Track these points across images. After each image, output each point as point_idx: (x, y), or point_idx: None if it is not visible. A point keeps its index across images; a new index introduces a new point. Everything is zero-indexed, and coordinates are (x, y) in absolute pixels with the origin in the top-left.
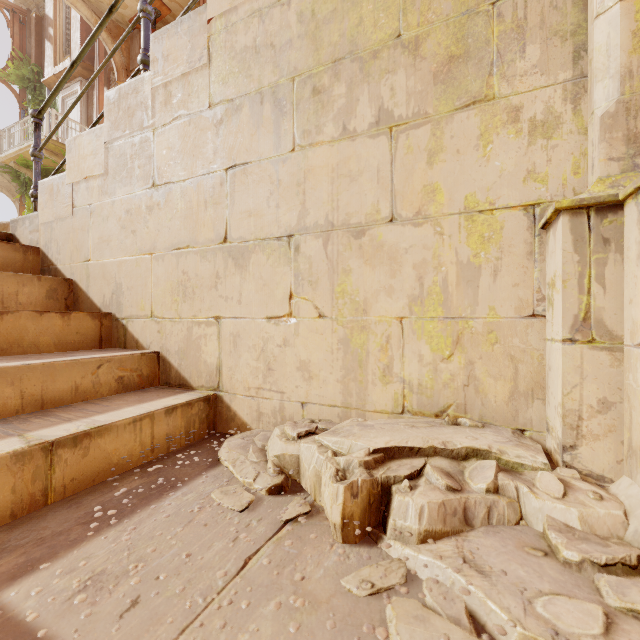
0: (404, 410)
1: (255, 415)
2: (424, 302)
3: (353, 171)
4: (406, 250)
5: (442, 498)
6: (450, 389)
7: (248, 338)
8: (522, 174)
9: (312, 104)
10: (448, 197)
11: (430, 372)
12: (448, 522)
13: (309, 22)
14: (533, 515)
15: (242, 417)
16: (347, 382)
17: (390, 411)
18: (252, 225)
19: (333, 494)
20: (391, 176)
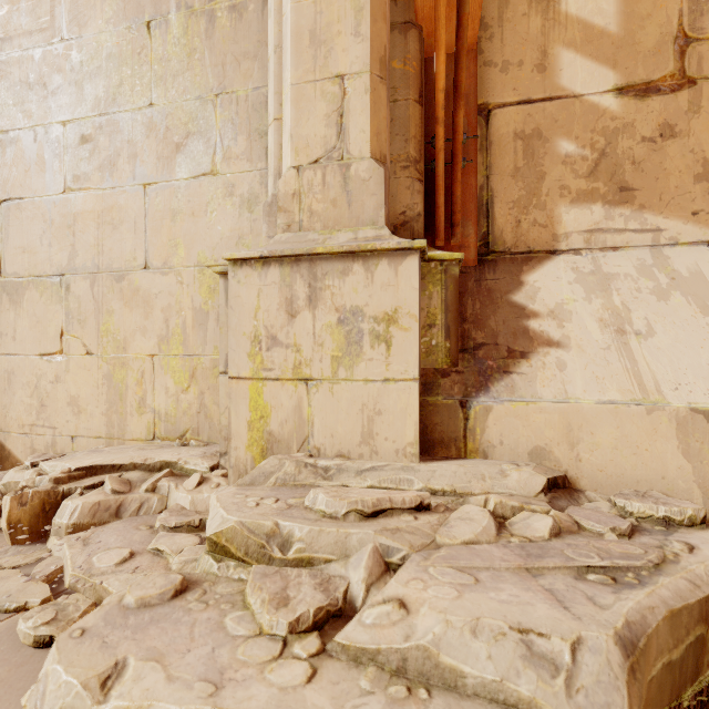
0: (155, 437)
1: (29, 452)
2: (170, 341)
3: (115, 220)
4: (156, 295)
5: (101, 499)
6: (188, 416)
7: (22, 375)
8: (236, 239)
9: (81, 151)
10: (187, 252)
11: (174, 402)
12: (98, 516)
13: (78, 72)
14: (172, 505)
15: (17, 455)
16: (110, 414)
17: (144, 438)
18: (26, 261)
19: (4, 505)
20: (145, 228)
